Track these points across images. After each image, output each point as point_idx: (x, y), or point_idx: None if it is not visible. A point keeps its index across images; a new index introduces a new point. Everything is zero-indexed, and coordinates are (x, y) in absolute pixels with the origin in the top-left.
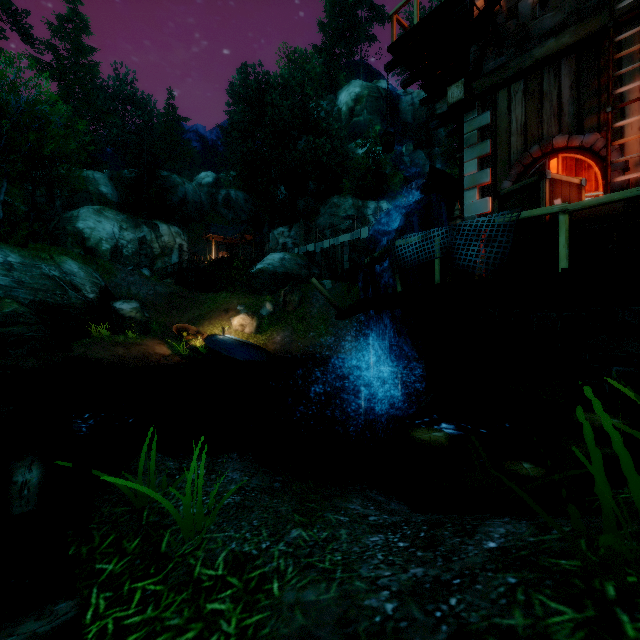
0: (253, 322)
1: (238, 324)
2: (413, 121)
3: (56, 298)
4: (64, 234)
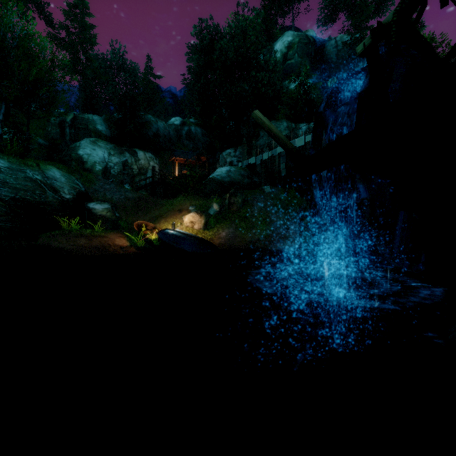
0: (201, 219)
1: (188, 221)
2: (337, 60)
3: (35, 196)
4: (70, 159)
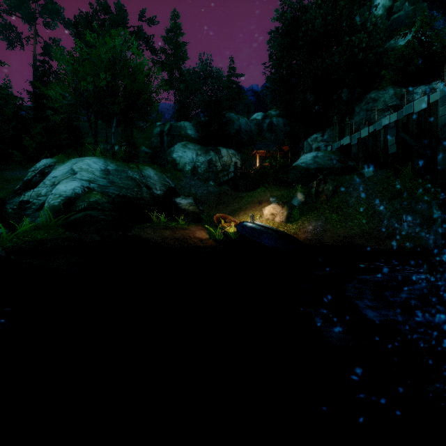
0: (283, 211)
1: (269, 213)
2: None
3: (133, 193)
4: (166, 163)
